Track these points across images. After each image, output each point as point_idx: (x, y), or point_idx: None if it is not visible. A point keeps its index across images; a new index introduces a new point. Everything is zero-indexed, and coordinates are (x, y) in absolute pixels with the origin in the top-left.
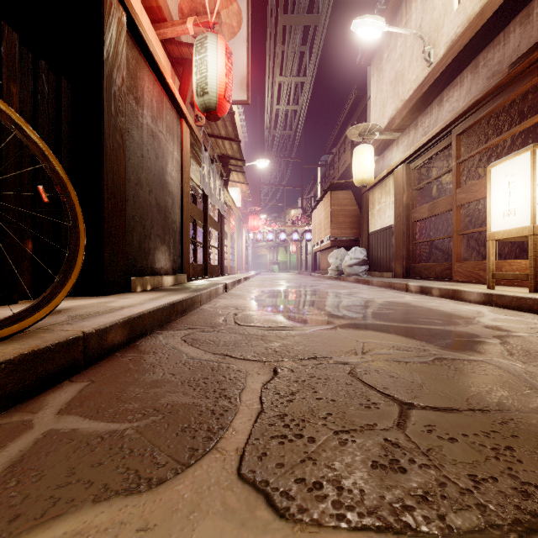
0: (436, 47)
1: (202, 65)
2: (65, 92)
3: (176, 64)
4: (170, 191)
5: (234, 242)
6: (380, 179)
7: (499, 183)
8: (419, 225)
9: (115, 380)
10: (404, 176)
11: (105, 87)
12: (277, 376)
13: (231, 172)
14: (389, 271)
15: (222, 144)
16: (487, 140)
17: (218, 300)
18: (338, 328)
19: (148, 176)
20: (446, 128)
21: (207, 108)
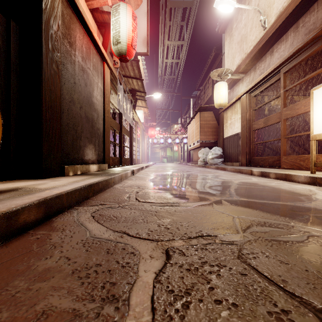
0: (269, 17)
1: (116, 24)
2: (13, 31)
3: (101, 26)
4: (95, 108)
5: (140, 144)
6: (231, 104)
7: (320, 101)
8: (256, 133)
9: (8, 267)
10: (247, 101)
11: (43, 29)
12: (170, 261)
13: (137, 100)
14: (237, 162)
15: (131, 81)
16: (302, 77)
17: (126, 181)
18: (214, 204)
19: (79, 97)
20: (277, 68)
21: (120, 53)
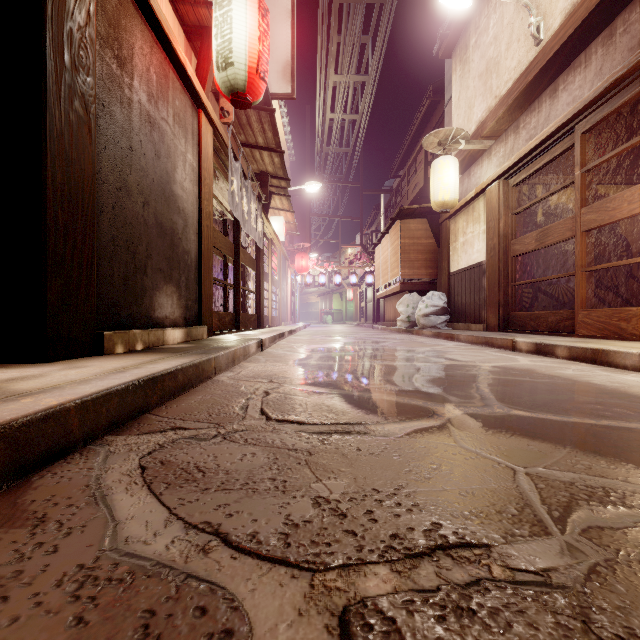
0: (548, 18)
1: (224, 24)
2: None
3: (193, 35)
4: (180, 208)
5: (277, 286)
6: (466, 202)
7: None
8: (519, 261)
9: None
10: (501, 195)
11: (49, 16)
12: None
13: (273, 196)
14: (479, 323)
15: (260, 156)
16: (617, 145)
17: (246, 365)
18: (452, 427)
19: (141, 181)
20: (566, 124)
21: (232, 87)
